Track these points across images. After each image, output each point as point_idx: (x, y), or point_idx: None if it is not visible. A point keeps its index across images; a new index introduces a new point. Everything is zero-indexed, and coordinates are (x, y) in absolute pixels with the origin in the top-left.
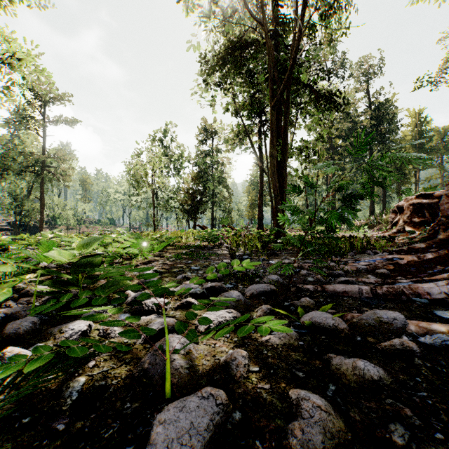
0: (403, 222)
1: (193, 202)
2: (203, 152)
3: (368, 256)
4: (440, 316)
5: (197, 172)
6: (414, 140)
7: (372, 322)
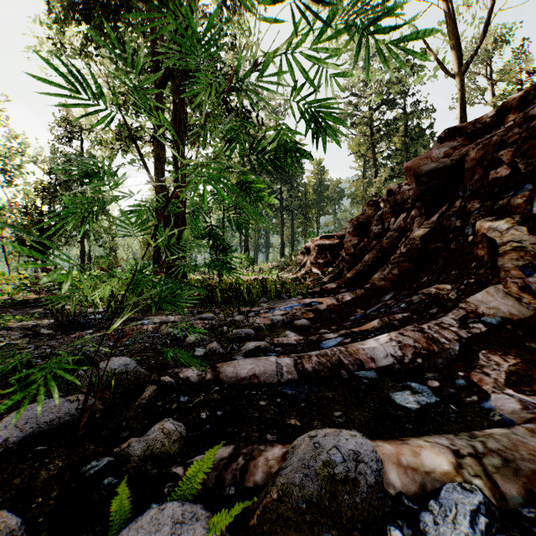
0: (310, 263)
1: (39, 229)
2: (65, 155)
3: (283, 301)
4: (405, 407)
5: (49, 183)
6: (316, 187)
7: (315, 490)
